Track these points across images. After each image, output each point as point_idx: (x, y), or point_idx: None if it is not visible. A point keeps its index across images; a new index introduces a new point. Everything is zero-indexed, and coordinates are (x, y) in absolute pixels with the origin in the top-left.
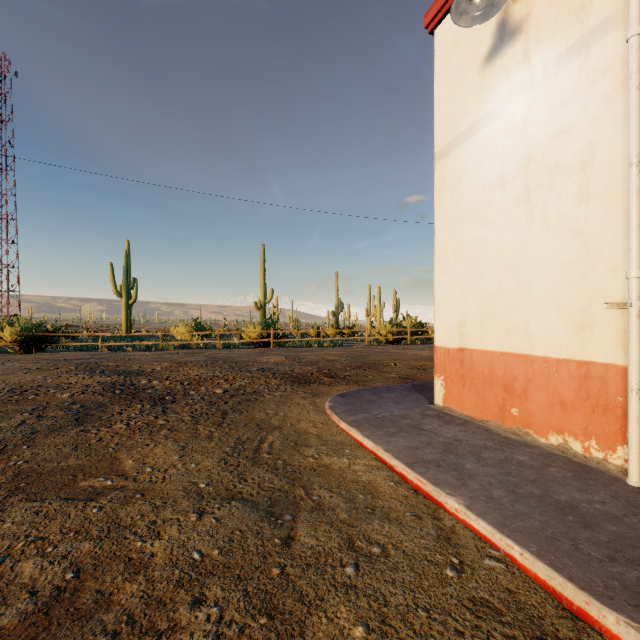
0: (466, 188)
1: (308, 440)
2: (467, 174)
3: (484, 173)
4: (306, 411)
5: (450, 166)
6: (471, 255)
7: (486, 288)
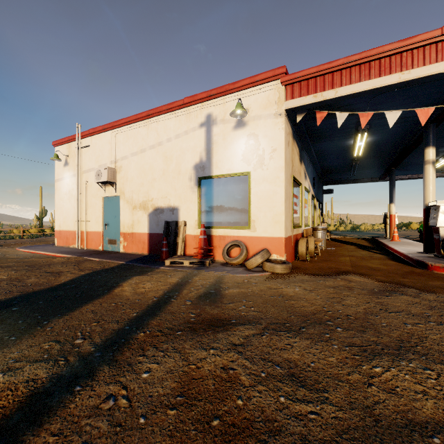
0: (61, 192)
1: (9, 252)
2: (61, 189)
3: (64, 190)
4: (8, 249)
5: (58, 185)
6: (62, 208)
7: (64, 216)
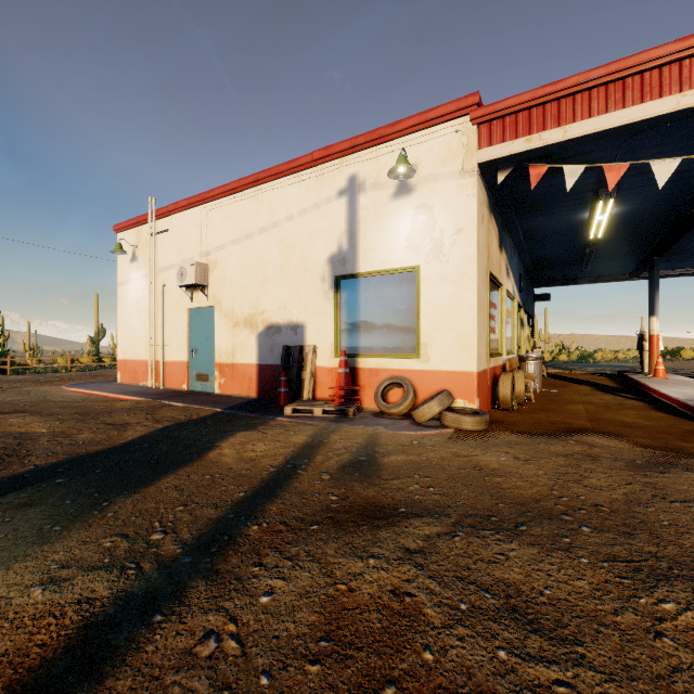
0: (126, 301)
1: (51, 392)
2: (127, 297)
3: (130, 299)
4: (51, 388)
5: (122, 291)
6: (127, 326)
7: (131, 338)
